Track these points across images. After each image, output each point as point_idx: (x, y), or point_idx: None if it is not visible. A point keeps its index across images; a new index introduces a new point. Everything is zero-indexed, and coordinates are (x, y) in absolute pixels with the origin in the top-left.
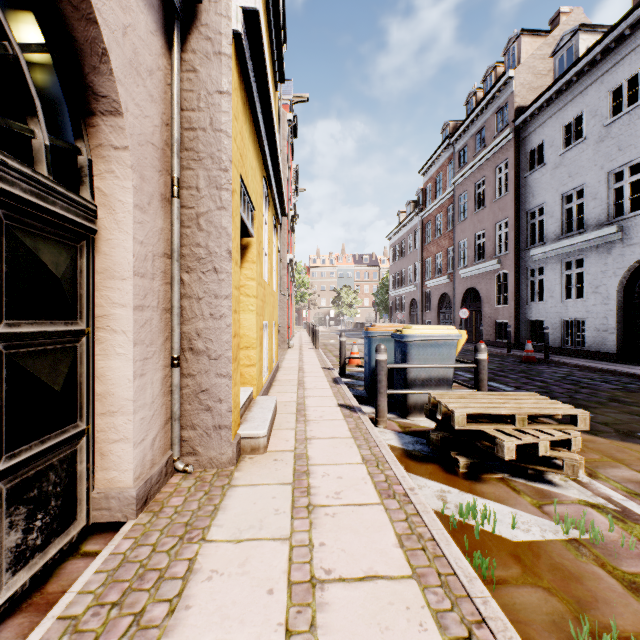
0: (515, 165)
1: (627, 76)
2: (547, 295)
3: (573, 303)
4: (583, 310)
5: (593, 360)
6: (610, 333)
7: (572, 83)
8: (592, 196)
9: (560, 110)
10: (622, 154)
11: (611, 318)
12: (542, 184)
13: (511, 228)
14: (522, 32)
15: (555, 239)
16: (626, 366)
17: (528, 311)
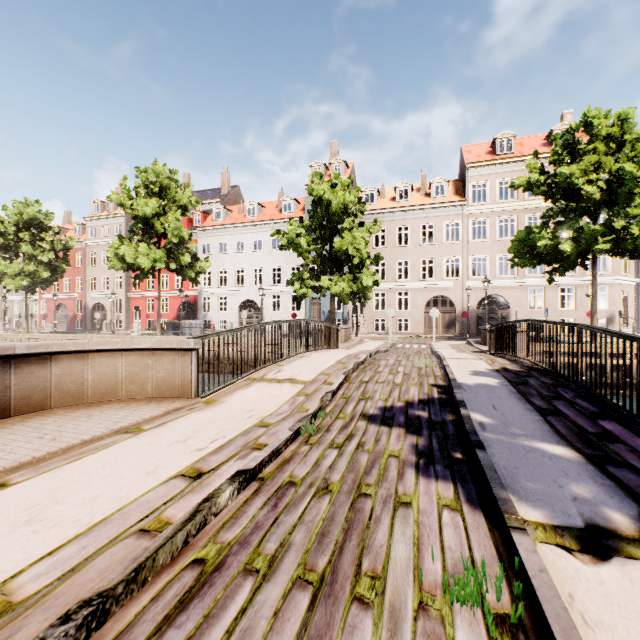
0: (637, 263)
1: None
2: None
3: None
4: None
5: None
6: None
7: None
8: None
9: None
10: None
11: None
12: None
13: (635, 285)
14: None
15: None
16: None
17: None
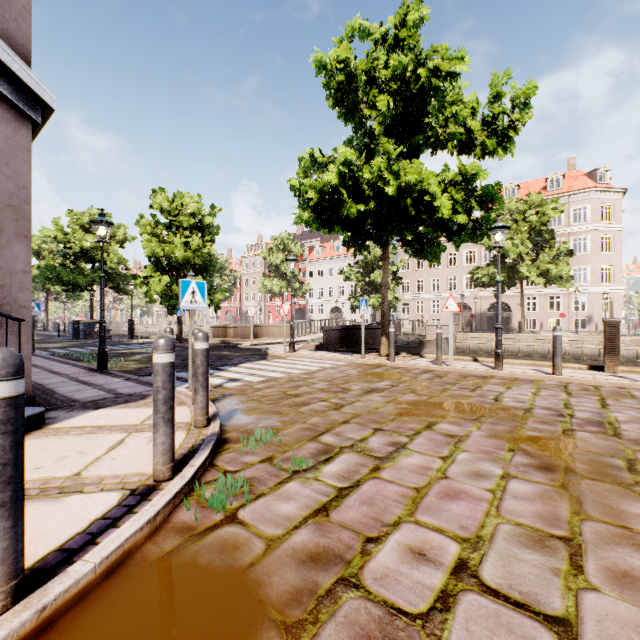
0: None
1: None
2: None
3: None
4: None
5: None
6: None
7: None
8: None
9: None
10: None
11: None
12: None
13: None
14: None
15: None
16: None
17: None
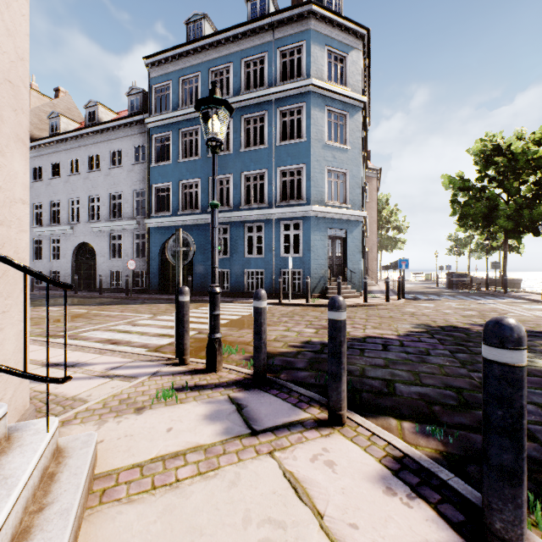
0: None
1: (75, 158)
2: (44, 256)
3: (56, 262)
4: (60, 266)
5: (59, 291)
6: (70, 277)
7: (55, 144)
8: (63, 208)
9: (50, 154)
10: (74, 193)
11: (70, 270)
12: (42, 191)
13: None
14: (32, 89)
15: (48, 225)
16: (68, 292)
17: (34, 265)
